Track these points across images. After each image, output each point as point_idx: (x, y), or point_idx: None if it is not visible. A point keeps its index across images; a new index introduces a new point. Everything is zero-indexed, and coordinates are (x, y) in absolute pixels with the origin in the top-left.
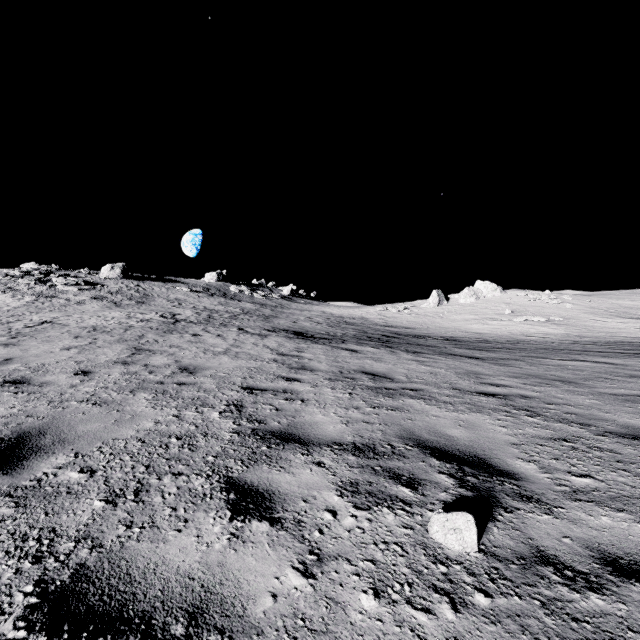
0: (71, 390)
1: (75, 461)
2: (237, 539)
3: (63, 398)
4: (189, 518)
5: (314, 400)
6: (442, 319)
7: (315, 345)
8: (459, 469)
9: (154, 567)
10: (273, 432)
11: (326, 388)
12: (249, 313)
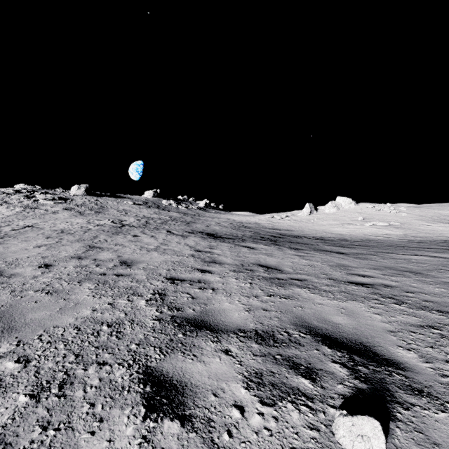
0: (32, 281)
1: (15, 350)
2: (148, 444)
3: (24, 288)
4: (104, 416)
5: (222, 289)
6: (313, 224)
7: (222, 243)
8: (349, 358)
9: None
10: (188, 319)
11: (231, 278)
12: (175, 220)
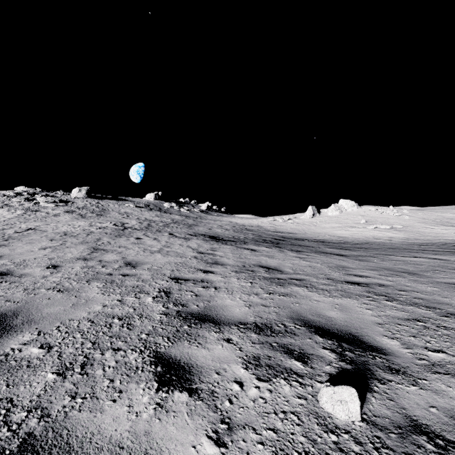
0: (42, 280)
1: (37, 338)
2: (161, 409)
3: (35, 286)
4: (123, 389)
5: (224, 288)
6: (315, 227)
7: (225, 246)
8: (338, 345)
9: (90, 436)
10: (193, 314)
11: (233, 278)
12: (177, 222)
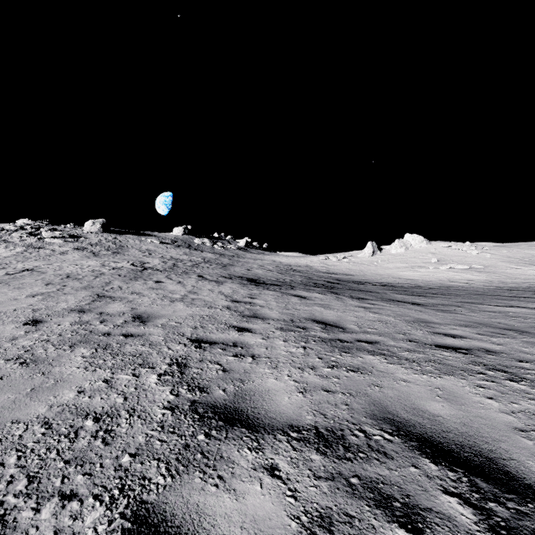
0: (8, 344)
1: None
2: None
3: None
4: None
5: (265, 356)
6: (376, 267)
7: (266, 291)
8: (470, 483)
9: None
10: (216, 407)
11: (278, 340)
12: (209, 262)
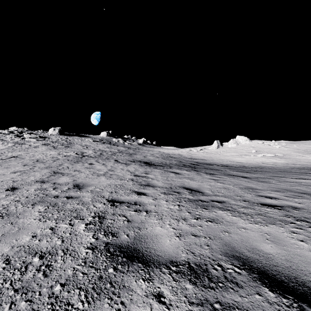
0: None
1: None
2: None
3: None
4: None
5: (154, 211)
6: (220, 155)
7: (155, 169)
8: (299, 309)
9: None
10: (122, 247)
11: (162, 200)
12: (122, 152)
